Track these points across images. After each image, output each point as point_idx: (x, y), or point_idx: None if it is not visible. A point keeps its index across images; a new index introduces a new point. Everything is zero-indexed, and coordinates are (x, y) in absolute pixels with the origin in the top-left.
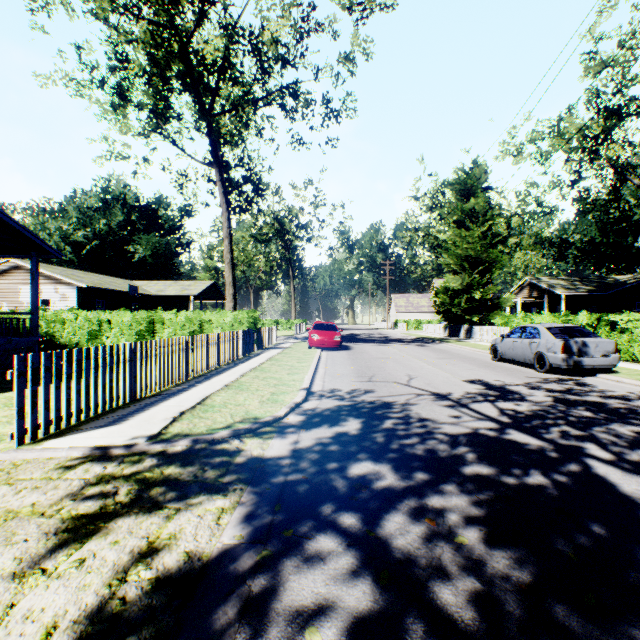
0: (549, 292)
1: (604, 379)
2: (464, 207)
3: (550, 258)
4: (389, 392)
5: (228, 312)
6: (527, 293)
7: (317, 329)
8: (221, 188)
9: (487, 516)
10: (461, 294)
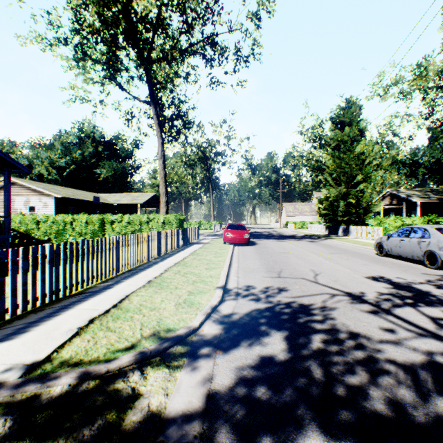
0: (407, 200)
1: None
2: (342, 135)
3: (403, 175)
4: (301, 291)
5: (161, 215)
6: (388, 201)
7: (230, 229)
8: (156, 120)
9: None
10: (339, 202)
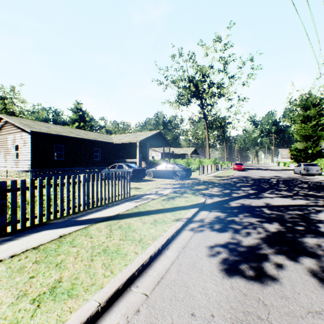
0: None
1: (315, 177)
2: (303, 114)
3: None
4: (250, 176)
5: (209, 159)
6: None
7: (236, 164)
8: (206, 124)
9: (251, 179)
10: (302, 151)
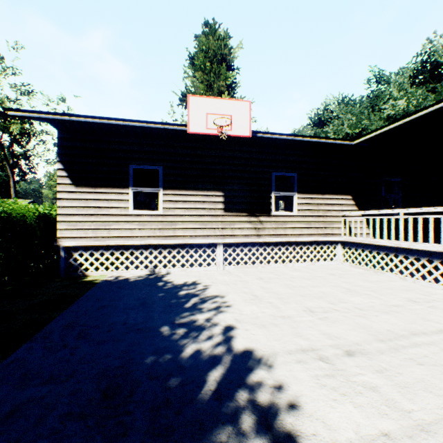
0: None
1: None
2: None
3: None
4: None
5: None
6: None
7: None
8: (9, 168)
9: None
10: None
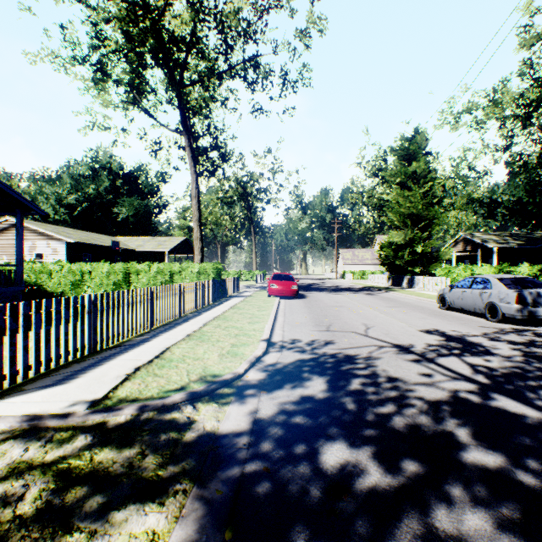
0: (482, 246)
1: None
2: (406, 170)
3: (480, 216)
4: (349, 343)
5: (195, 264)
6: (461, 247)
7: (276, 279)
8: (190, 153)
9: None
10: (404, 248)
